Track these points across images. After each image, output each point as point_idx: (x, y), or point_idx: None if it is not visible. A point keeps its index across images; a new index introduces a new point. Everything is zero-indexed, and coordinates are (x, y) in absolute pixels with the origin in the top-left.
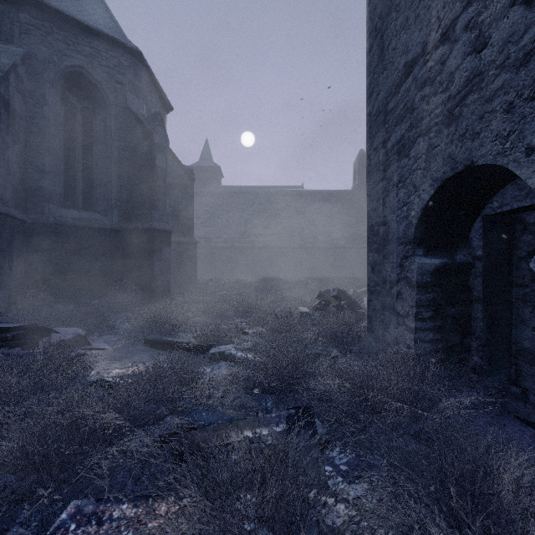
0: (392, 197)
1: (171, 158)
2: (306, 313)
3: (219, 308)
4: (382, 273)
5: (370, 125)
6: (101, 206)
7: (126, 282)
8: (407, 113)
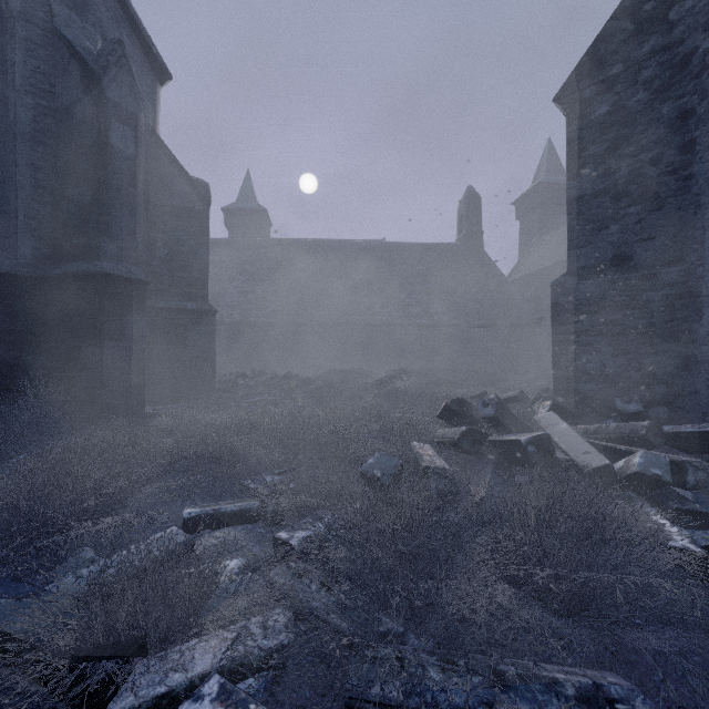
0: None
1: (167, 161)
2: (441, 470)
3: (232, 444)
4: None
5: None
6: None
7: (49, 384)
8: None
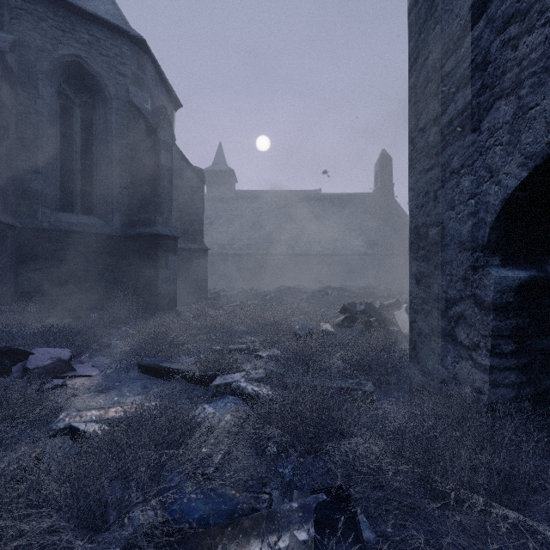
0: (450, 188)
1: (180, 158)
2: (329, 331)
3: (229, 323)
4: (433, 288)
5: (414, 100)
6: (101, 210)
7: (128, 293)
8: (476, 71)
